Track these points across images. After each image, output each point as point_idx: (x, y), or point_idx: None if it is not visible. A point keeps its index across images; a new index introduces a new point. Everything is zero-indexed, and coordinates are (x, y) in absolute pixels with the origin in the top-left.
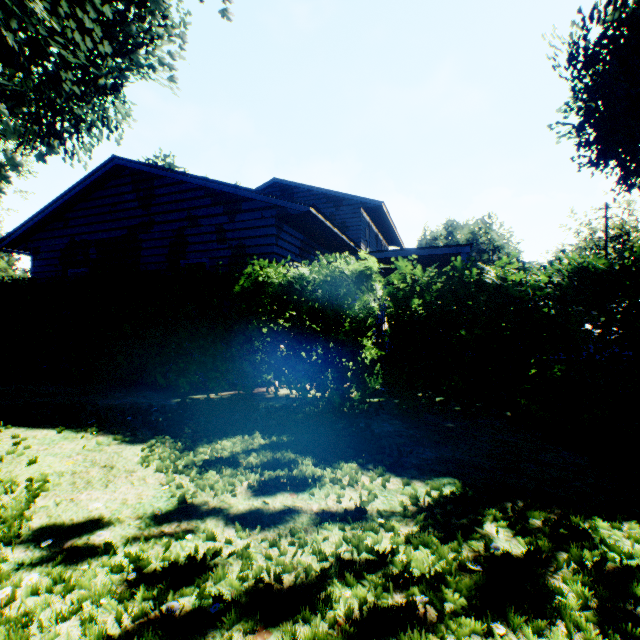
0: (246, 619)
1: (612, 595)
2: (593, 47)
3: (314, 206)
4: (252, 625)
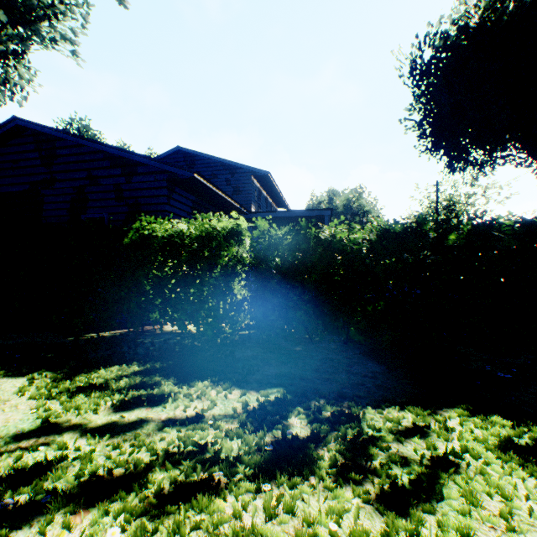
0: (72, 505)
1: (354, 456)
2: (426, 64)
3: (198, 173)
4: (74, 508)
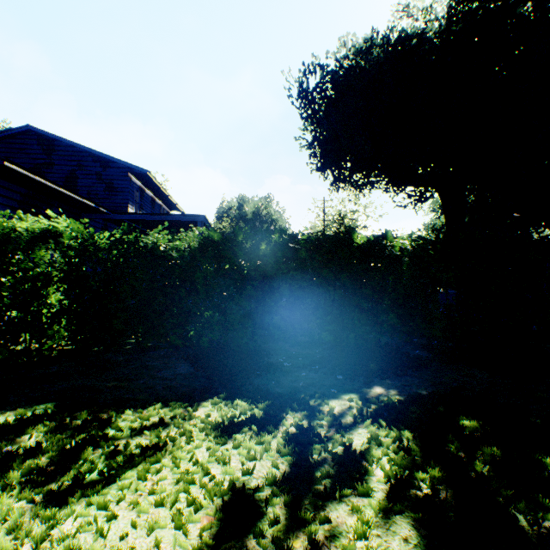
0: None
1: (61, 459)
2: (311, 91)
3: (11, 161)
4: None
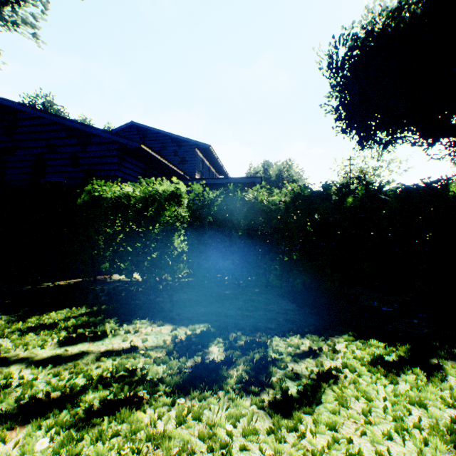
0: (11, 422)
1: (256, 374)
2: (341, 60)
3: (144, 144)
4: (11, 424)
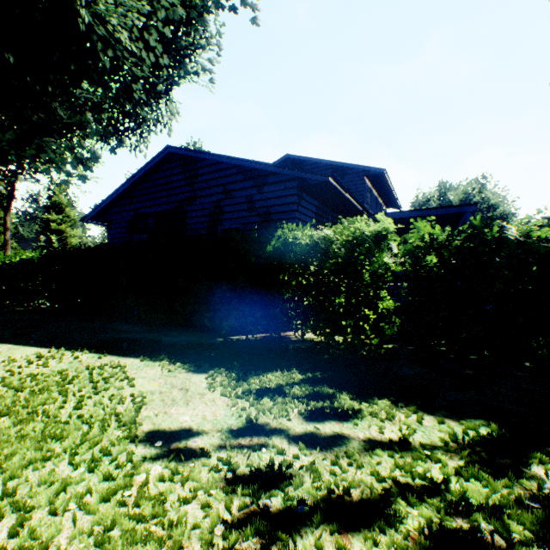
0: (328, 521)
1: None
2: None
3: (332, 176)
4: (336, 527)
